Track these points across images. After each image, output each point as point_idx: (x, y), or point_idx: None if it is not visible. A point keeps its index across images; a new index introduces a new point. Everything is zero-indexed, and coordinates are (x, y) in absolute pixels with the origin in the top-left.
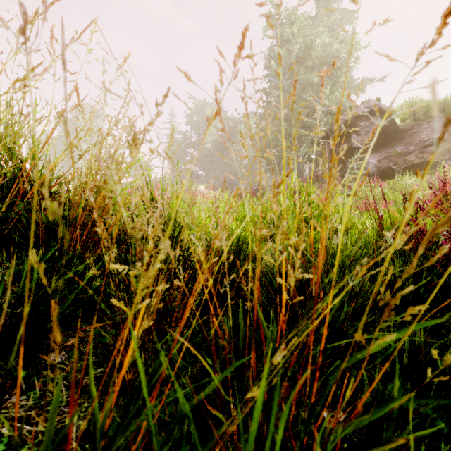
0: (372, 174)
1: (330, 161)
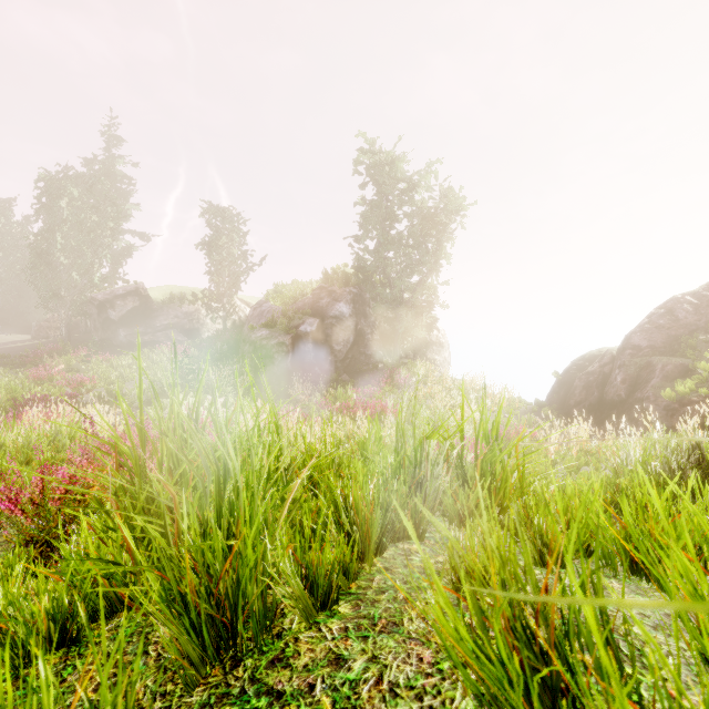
0: (123, 343)
1: (98, 322)
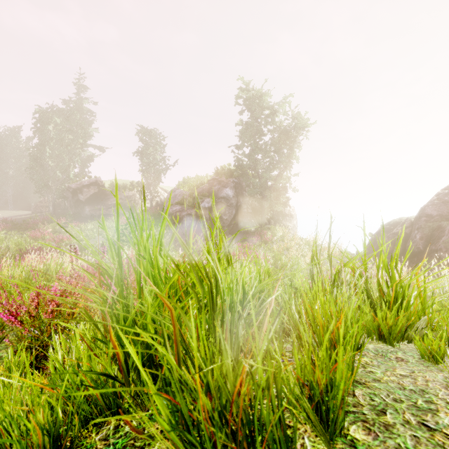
0: (88, 215)
1: (72, 202)
